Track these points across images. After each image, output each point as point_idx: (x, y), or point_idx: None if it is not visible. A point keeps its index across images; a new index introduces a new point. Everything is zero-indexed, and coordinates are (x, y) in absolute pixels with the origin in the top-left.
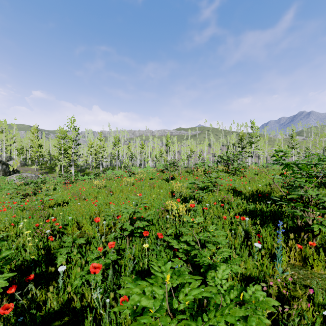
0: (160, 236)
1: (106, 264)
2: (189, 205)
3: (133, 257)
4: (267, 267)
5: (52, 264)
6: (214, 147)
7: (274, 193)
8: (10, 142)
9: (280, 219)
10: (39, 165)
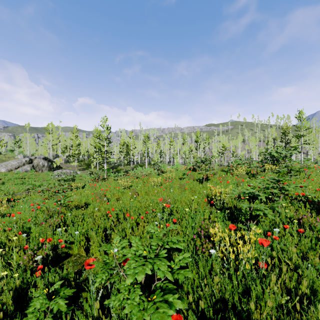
0: None
1: None
2: (250, 235)
3: None
4: None
5: None
6: (251, 143)
7: None
8: (55, 142)
9: None
10: (79, 162)
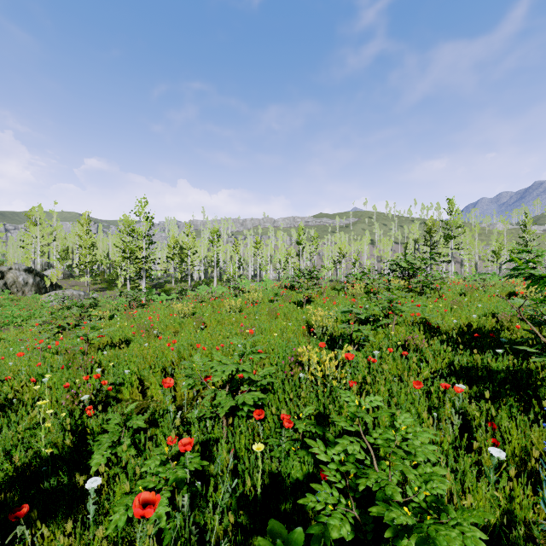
0: (287, 423)
1: (177, 481)
2: (342, 355)
3: (235, 459)
4: (520, 502)
5: (84, 466)
6: (381, 247)
7: (506, 332)
8: (47, 241)
9: (529, 388)
10: (93, 277)
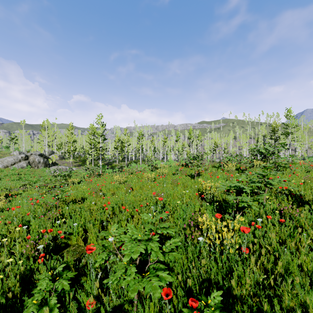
0: None
1: None
2: (234, 223)
3: None
4: None
5: None
6: (241, 140)
7: None
8: (51, 139)
9: None
10: (74, 159)
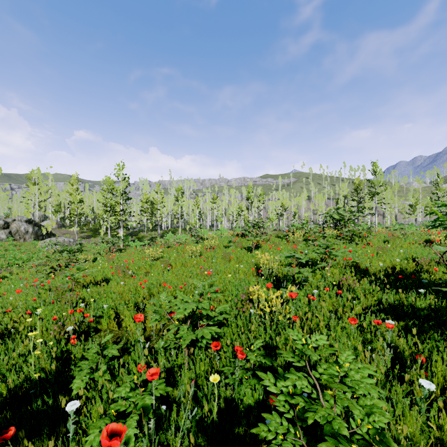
0: (240, 355)
1: (144, 406)
2: (286, 293)
3: (195, 384)
4: None
5: (67, 389)
6: (316, 202)
7: (425, 274)
8: (44, 197)
9: None
10: (81, 227)
